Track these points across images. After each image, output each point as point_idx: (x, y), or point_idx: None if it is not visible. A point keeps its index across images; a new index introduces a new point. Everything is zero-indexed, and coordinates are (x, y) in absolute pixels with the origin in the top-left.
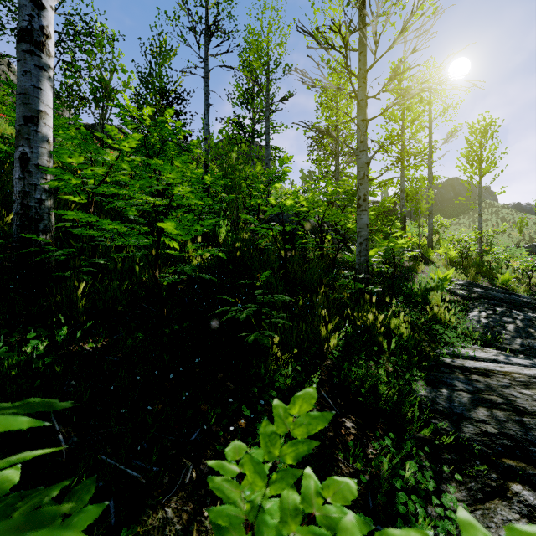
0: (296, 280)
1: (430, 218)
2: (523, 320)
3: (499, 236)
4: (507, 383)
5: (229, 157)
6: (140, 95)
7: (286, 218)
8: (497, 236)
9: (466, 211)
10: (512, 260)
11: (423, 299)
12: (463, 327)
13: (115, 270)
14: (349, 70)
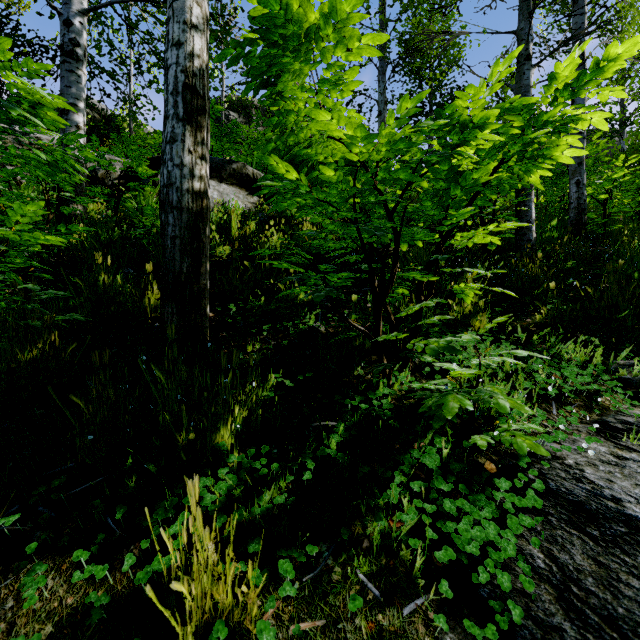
0: None
1: None
2: None
3: None
4: None
5: None
6: None
7: None
8: None
9: None
10: None
11: None
12: None
13: (610, 235)
14: None
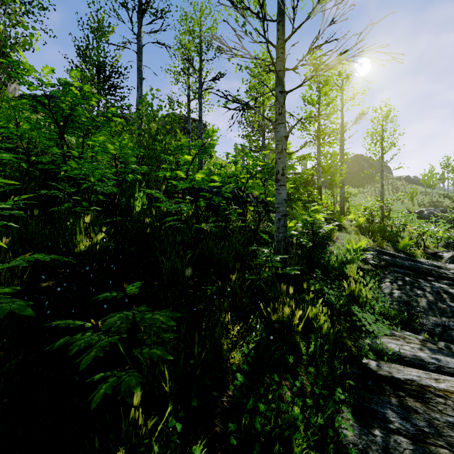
0: (211, 258)
1: (342, 188)
2: (432, 292)
3: (395, 203)
4: (453, 419)
5: (149, 126)
6: (77, 67)
7: (213, 188)
8: (394, 203)
9: (369, 182)
10: (409, 225)
11: (340, 272)
12: (380, 306)
13: None
14: (267, 39)
